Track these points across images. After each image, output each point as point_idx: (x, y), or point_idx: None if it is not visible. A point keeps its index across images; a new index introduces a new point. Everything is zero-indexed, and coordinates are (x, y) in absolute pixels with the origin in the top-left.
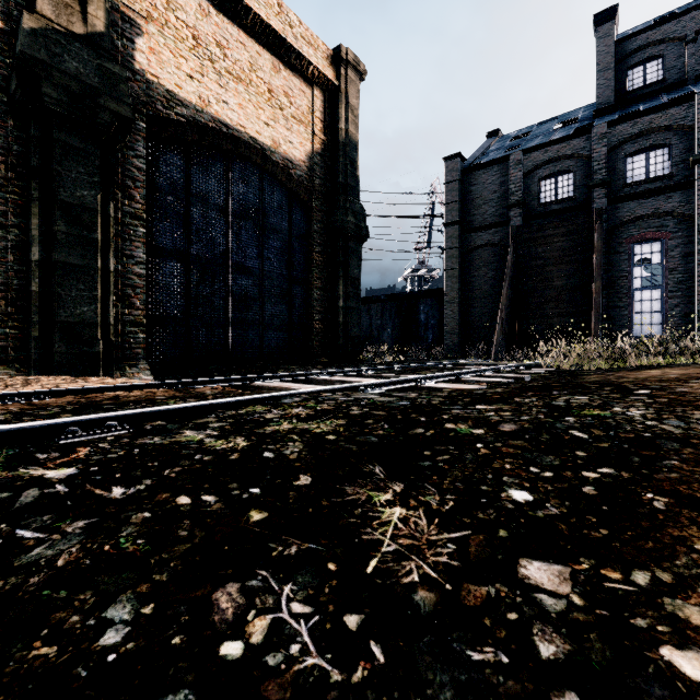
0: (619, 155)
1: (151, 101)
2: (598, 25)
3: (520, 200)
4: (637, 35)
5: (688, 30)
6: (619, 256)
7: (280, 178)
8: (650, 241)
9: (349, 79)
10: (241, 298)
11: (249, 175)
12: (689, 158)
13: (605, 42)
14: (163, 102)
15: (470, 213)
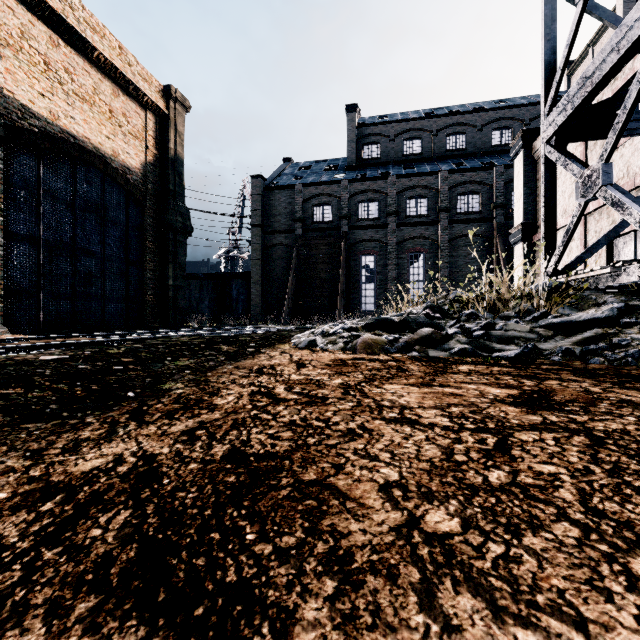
0: (355, 201)
1: (7, 112)
2: (348, 112)
3: (301, 217)
4: (367, 126)
5: (391, 133)
6: (355, 262)
7: (120, 182)
8: (369, 255)
9: (177, 111)
10: (85, 275)
11: (93, 177)
12: (386, 211)
13: (351, 124)
14: (18, 113)
15: (270, 220)
